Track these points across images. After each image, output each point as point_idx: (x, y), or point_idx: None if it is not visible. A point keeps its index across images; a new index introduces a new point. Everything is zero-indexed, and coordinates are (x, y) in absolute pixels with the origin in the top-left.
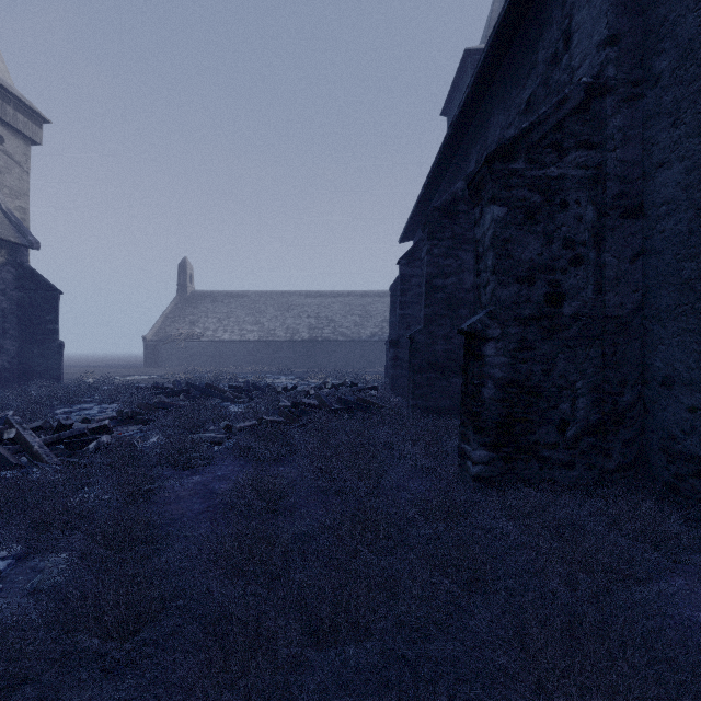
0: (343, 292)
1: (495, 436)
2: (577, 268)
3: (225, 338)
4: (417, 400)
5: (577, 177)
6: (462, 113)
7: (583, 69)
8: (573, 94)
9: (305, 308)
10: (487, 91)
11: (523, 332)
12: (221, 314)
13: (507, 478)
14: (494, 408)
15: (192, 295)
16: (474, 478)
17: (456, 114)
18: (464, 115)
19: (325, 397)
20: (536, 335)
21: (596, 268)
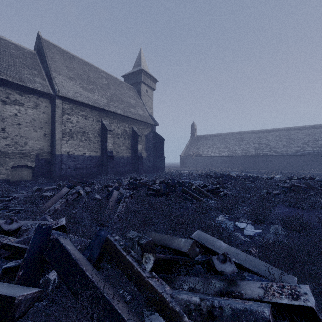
0: (273, 129)
1: None
2: None
3: (212, 155)
4: None
5: None
6: None
7: None
8: None
9: (251, 139)
10: None
11: None
12: (209, 145)
13: None
14: None
15: (196, 137)
16: None
17: None
18: None
19: (310, 183)
20: None
21: None
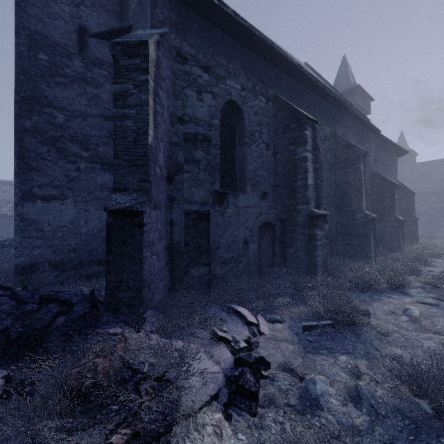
0: None
1: None
2: None
3: None
4: None
5: None
6: None
7: None
8: None
9: None
10: None
11: None
12: None
13: None
14: None
15: None
16: None
17: None
18: None
19: None
20: None
21: None
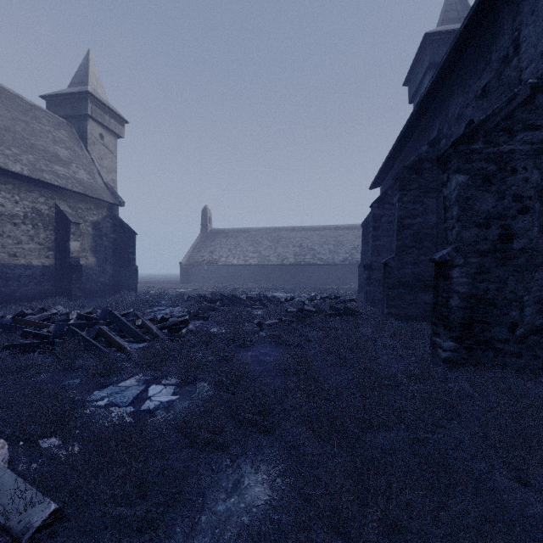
0: (320, 227)
1: (460, 332)
2: (524, 216)
3: (234, 263)
4: (391, 309)
5: (524, 151)
6: (427, 95)
7: (529, 70)
8: (521, 92)
9: (291, 240)
10: (448, 78)
11: (481, 261)
12: (231, 246)
13: (469, 361)
14: (459, 313)
15: (210, 232)
16: (444, 360)
17: (421, 96)
18: (429, 96)
19: (321, 305)
20: (491, 263)
21: (540, 215)
